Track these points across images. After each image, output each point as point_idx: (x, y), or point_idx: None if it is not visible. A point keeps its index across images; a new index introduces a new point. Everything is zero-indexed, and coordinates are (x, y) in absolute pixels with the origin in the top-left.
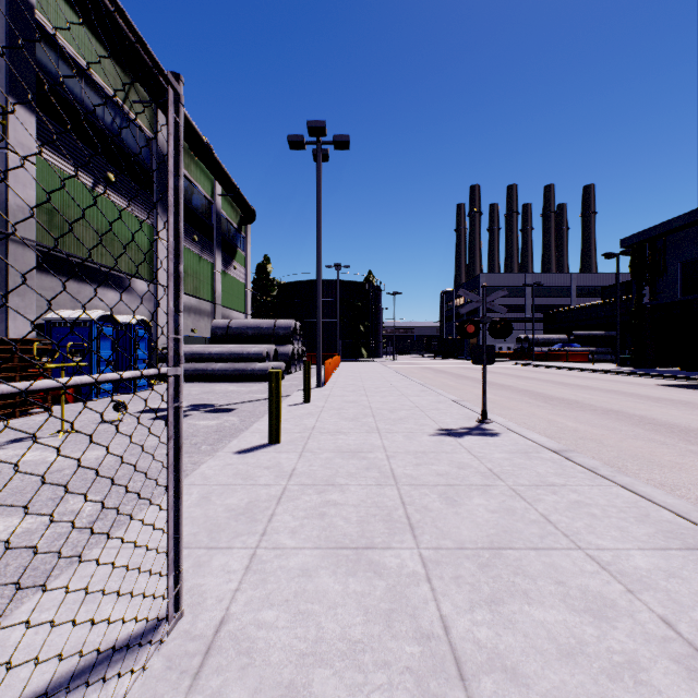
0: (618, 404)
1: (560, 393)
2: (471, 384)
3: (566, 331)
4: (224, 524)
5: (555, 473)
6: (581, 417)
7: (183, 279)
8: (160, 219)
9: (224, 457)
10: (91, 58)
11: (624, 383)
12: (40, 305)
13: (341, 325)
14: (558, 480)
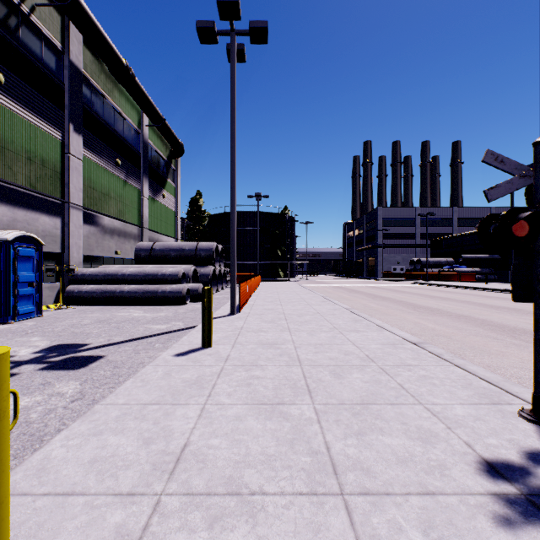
0: None
1: (506, 320)
2: (395, 306)
3: (452, 254)
4: None
5: None
6: None
7: (105, 201)
8: (73, 136)
9: None
10: None
11: None
12: None
13: (262, 250)
14: None
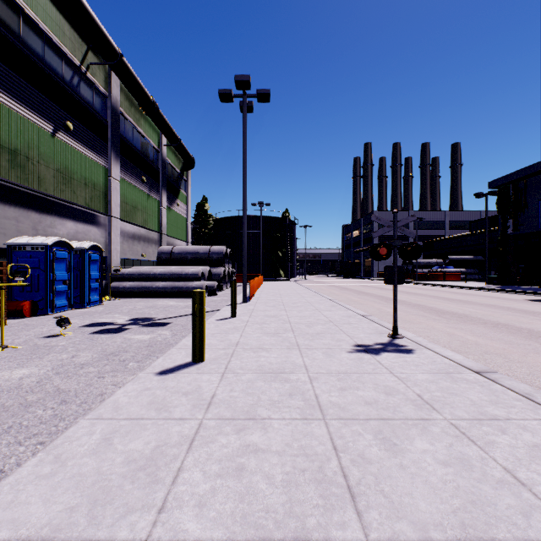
0: (502, 317)
1: (448, 307)
2: (371, 299)
3: (442, 256)
4: (115, 487)
5: (490, 401)
6: (476, 330)
7: (134, 213)
8: (114, 163)
9: (144, 379)
10: (51, 23)
11: (497, 298)
12: (4, 232)
13: (264, 251)
14: (498, 411)
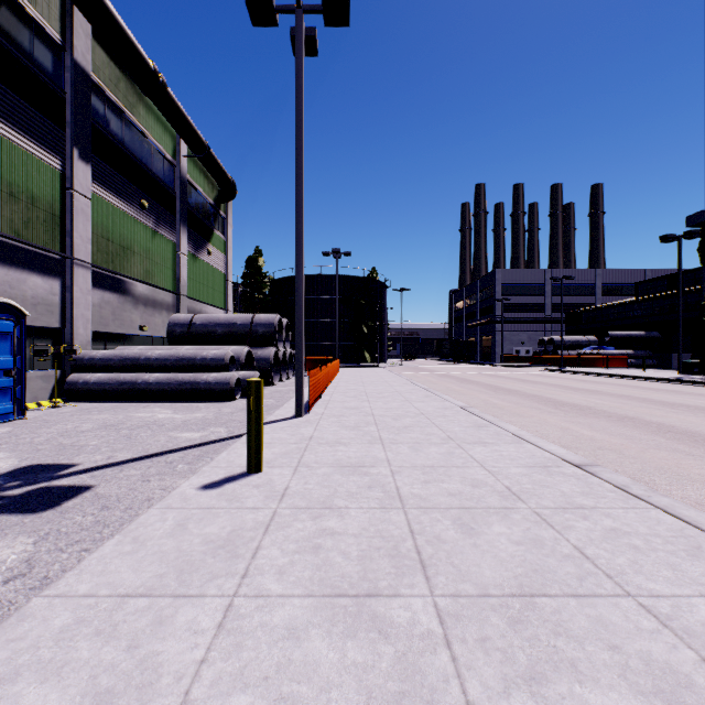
0: None
1: (692, 423)
2: (527, 403)
3: (594, 332)
4: None
5: None
6: None
7: (125, 258)
8: (79, 166)
9: None
10: None
11: None
12: None
13: (342, 326)
14: None
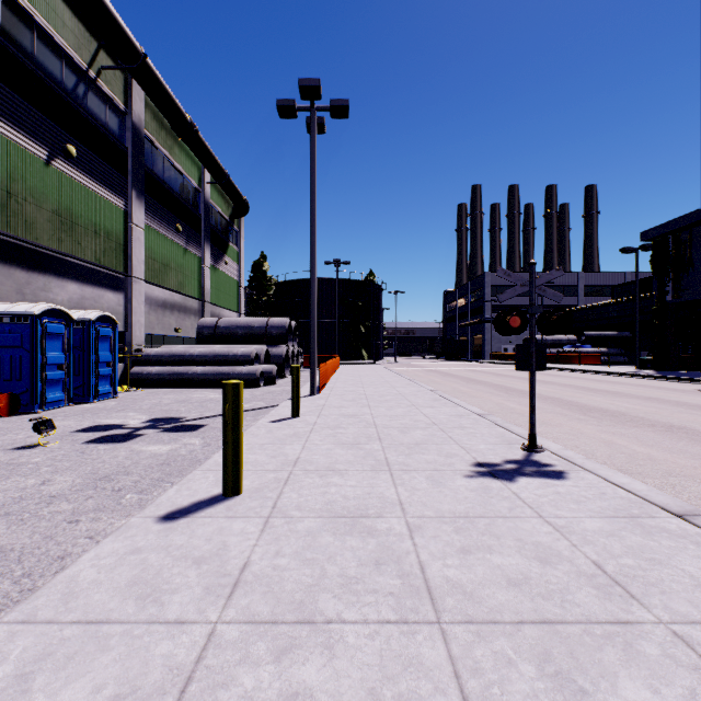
0: (674, 416)
1: (593, 401)
2: (486, 390)
3: (575, 331)
4: None
5: None
6: (644, 436)
7: (165, 273)
8: (136, 204)
9: (135, 530)
10: (45, 8)
11: (657, 388)
12: None
13: (341, 325)
14: None
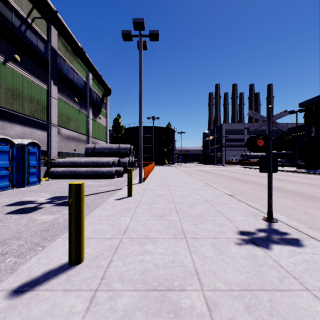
0: None
1: (284, 186)
2: (227, 179)
3: (265, 151)
4: None
5: None
6: None
7: (69, 122)
8: (53, 87)
9: None
10: None
11: (312, 179)
12: None
13: (155, 148)
14: None
